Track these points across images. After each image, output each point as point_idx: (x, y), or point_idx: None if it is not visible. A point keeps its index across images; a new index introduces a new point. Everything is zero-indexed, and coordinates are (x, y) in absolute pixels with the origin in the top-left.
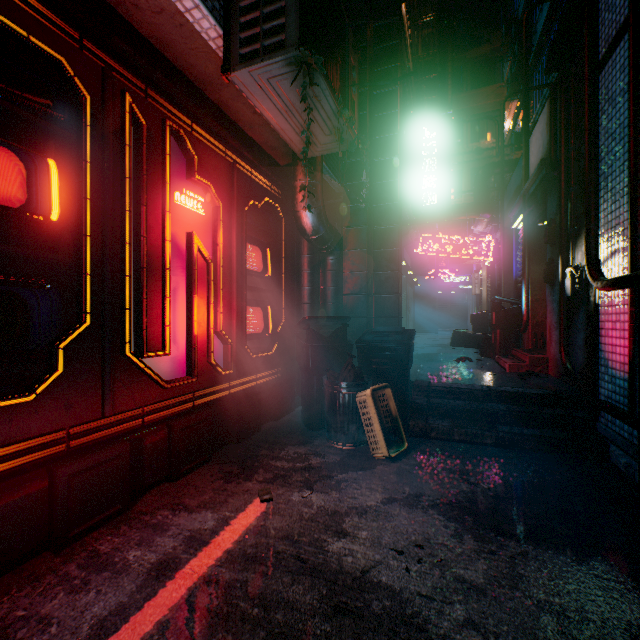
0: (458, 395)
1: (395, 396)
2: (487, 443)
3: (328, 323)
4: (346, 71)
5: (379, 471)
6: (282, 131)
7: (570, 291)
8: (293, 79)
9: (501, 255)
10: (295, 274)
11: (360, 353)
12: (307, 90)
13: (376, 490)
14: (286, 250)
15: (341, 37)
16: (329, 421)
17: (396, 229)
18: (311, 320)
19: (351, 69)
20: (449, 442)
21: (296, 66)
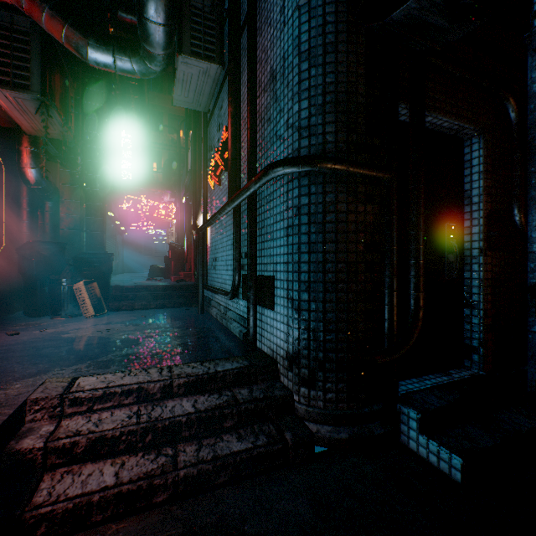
0: (141, 290)
1: (101, 289)
2: (152, 308)
3: (49, 247)
4: (68, 100)
5: (90, 321)
6: (17, 118)
7: (195, 238)
8: (34, 103)
9: (180, 218)
10: (15, 210)
11: (76, 265)
12: (43, 110)
13: (88, 324)
14: (6, 191)
15: (65, 83)
16: (53, 305)
17: (102, 192)
18: (35, 243)
19: (71, 98)
20: (133, 310)
21: (38, 101)
